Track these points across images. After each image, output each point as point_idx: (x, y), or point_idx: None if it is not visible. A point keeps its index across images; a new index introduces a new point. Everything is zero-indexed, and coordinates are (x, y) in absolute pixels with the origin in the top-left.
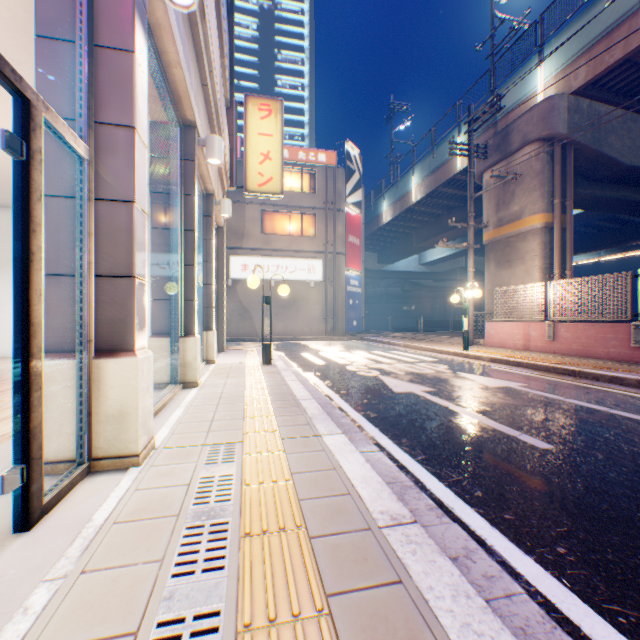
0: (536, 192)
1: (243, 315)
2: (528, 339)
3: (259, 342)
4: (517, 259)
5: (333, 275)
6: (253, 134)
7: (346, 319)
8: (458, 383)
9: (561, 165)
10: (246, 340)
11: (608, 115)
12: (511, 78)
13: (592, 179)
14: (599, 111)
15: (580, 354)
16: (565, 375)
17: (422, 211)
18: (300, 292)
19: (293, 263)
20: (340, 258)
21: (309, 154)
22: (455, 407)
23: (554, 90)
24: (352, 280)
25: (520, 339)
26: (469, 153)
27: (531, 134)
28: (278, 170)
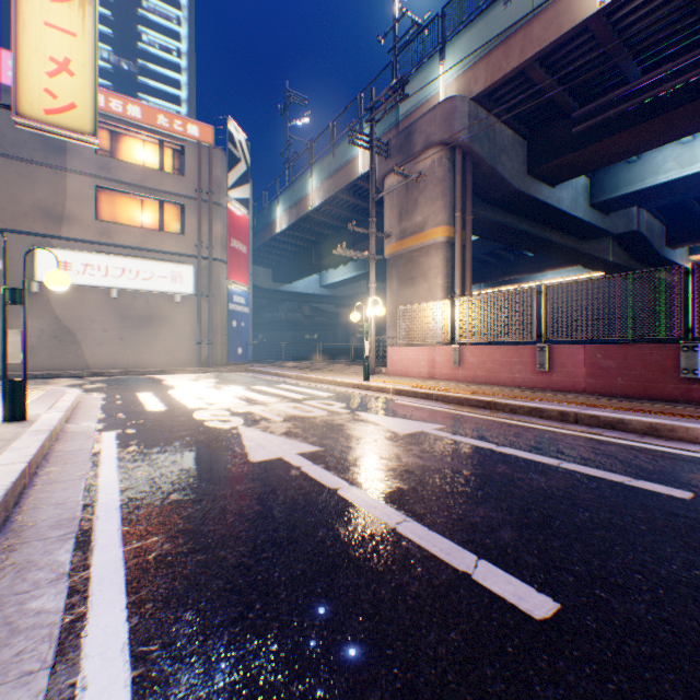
0: (440, 202)
1: (63, 338)
2: (434, 365)
3: (86, 378)
4: (421, 276)
5: (210, 287)
6: (34, 20)
7: (228, 345)
8: (358, 431)
9: (462, 177)
10: (64, 376)
11: (502, 133)
12: (414, 75)
13: (486, 200)
14: (495, 127)
15: (486, 381)
16: (480, 408)
17: (322, 221)
18: (161, 308)
19: (149, 267)
20: (220, 266)
21: (174, 121)
22: (350, 490)
23: (456, 93)
24: (237, 296)
25: (426, 366)
26: (372, 146)
27: (435, 136)
28: (88, 95)
